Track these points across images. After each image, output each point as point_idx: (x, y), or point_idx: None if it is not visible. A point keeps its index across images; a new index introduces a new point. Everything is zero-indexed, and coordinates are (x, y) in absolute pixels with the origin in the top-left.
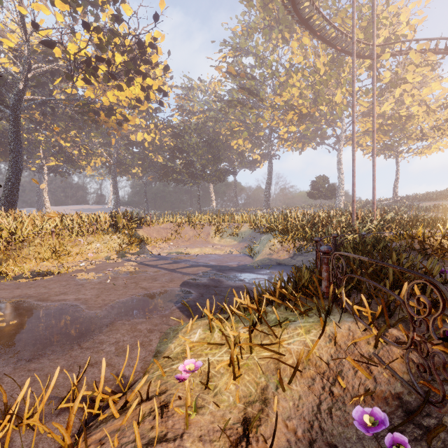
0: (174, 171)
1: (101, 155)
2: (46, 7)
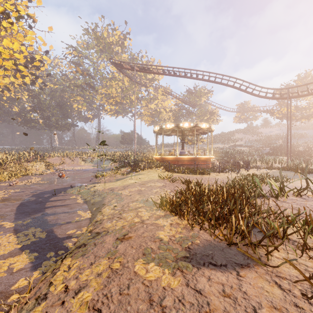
0: (33, 120)
1: None
2: None
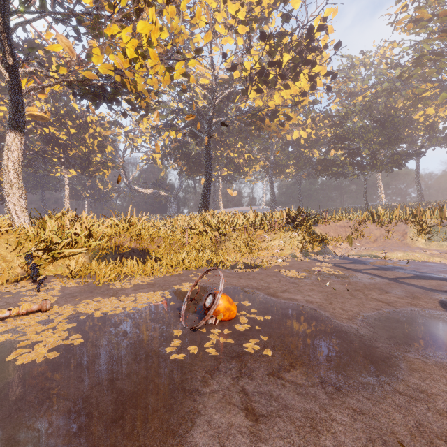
0: (334, 163)
1: (259, 160)
2: (231, 37)
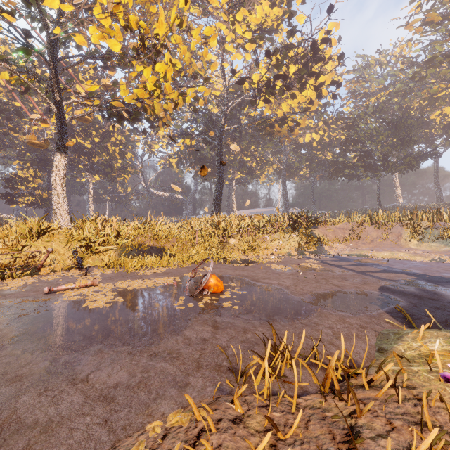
0: (346, 166)
1: (272, 163)
2: (239, 54)
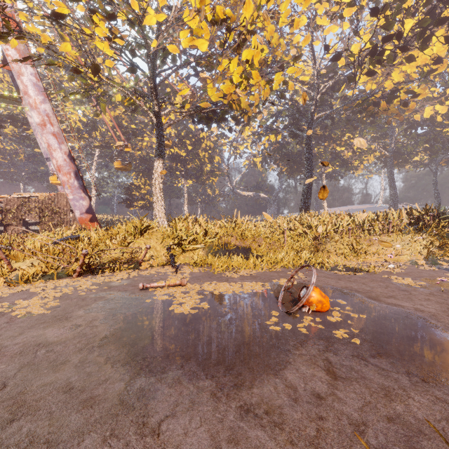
0: None
1: (374, 150)
2: (334, 25)
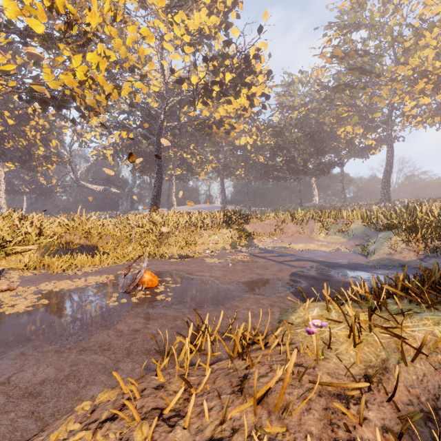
0: (275, 168)
1: (211, 162)
2: (178, 54)
